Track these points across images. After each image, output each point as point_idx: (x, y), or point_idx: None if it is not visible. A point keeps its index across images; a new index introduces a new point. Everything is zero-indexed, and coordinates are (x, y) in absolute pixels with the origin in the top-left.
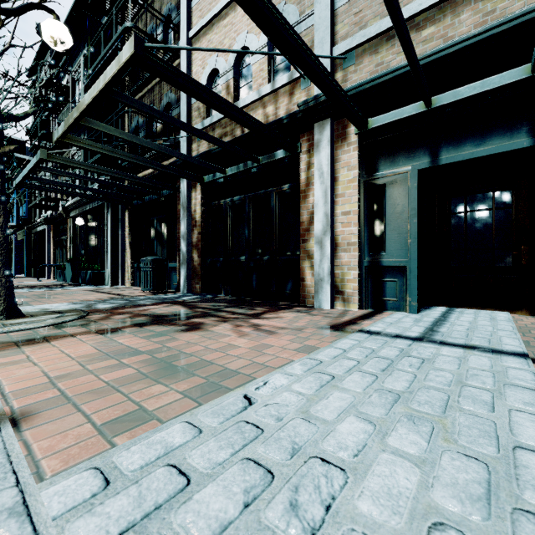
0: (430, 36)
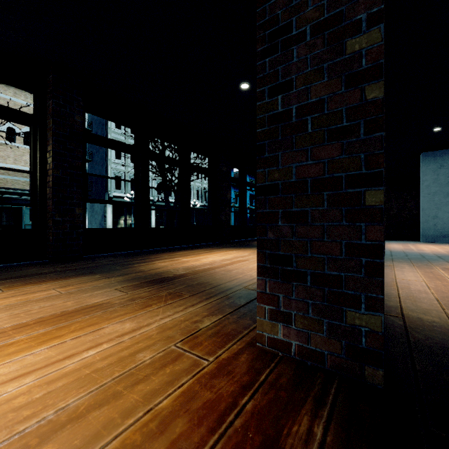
0: (2, 182)
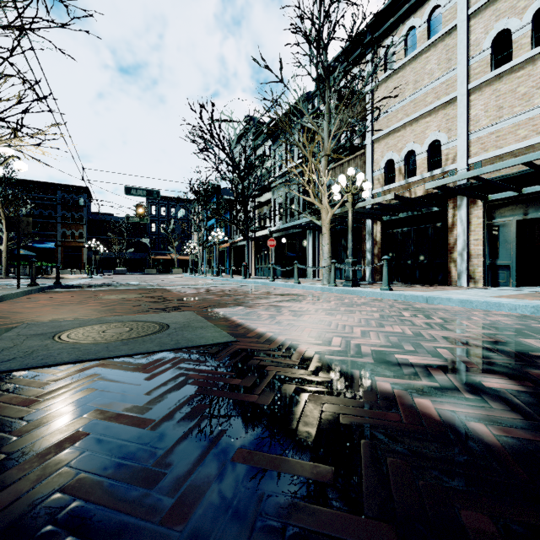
0: None
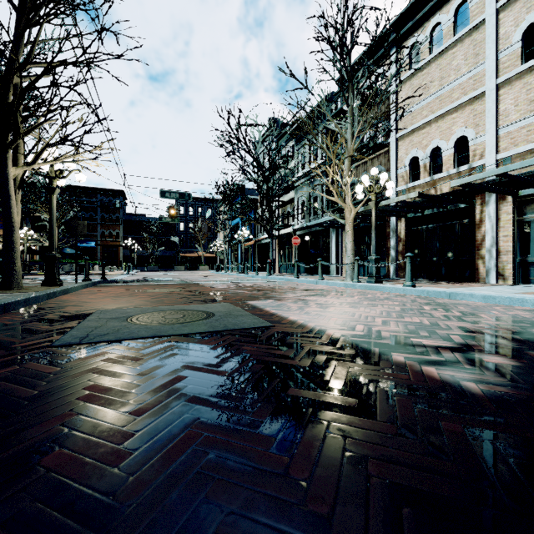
0: None
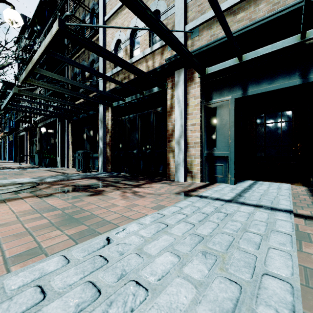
0: (242, 18)
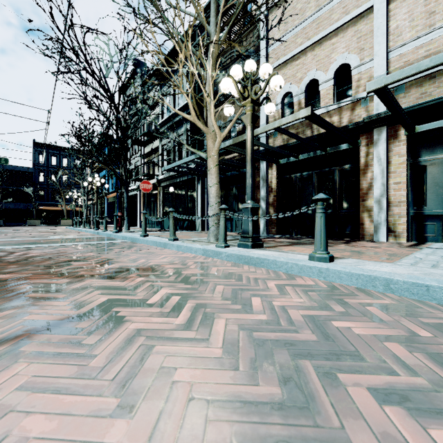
0: None
